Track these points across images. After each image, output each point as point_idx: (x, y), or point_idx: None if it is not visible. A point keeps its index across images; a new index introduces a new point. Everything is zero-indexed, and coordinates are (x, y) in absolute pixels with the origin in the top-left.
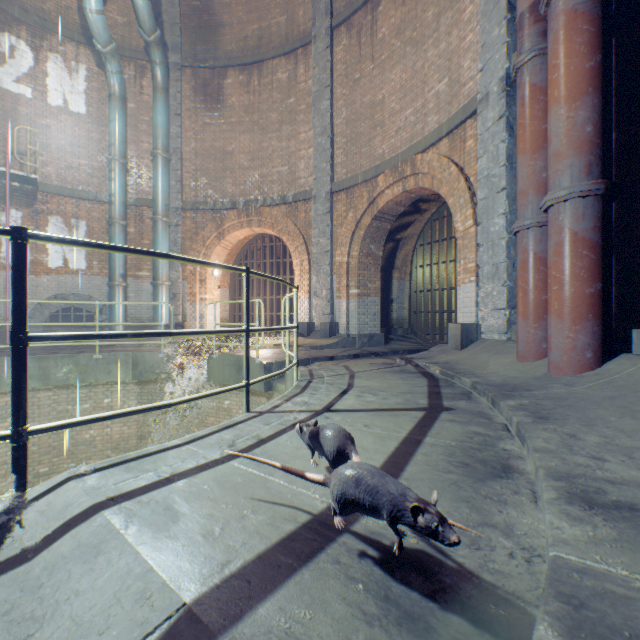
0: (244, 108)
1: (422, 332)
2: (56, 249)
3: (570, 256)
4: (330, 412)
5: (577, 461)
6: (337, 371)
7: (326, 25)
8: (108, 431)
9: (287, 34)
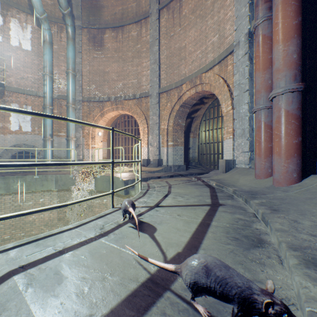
0: (114, 49)
1: (204, 164)
2: (15, 121)
3: (285, 123)
4: (158, 207)
5: (303, 237)
6: (162, 184)
7: (156, 8)
8: (42, 216)
9: (136, 12)
